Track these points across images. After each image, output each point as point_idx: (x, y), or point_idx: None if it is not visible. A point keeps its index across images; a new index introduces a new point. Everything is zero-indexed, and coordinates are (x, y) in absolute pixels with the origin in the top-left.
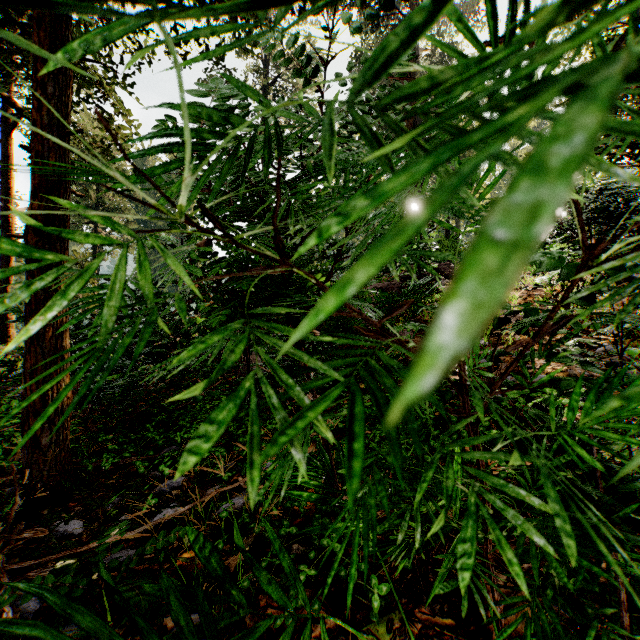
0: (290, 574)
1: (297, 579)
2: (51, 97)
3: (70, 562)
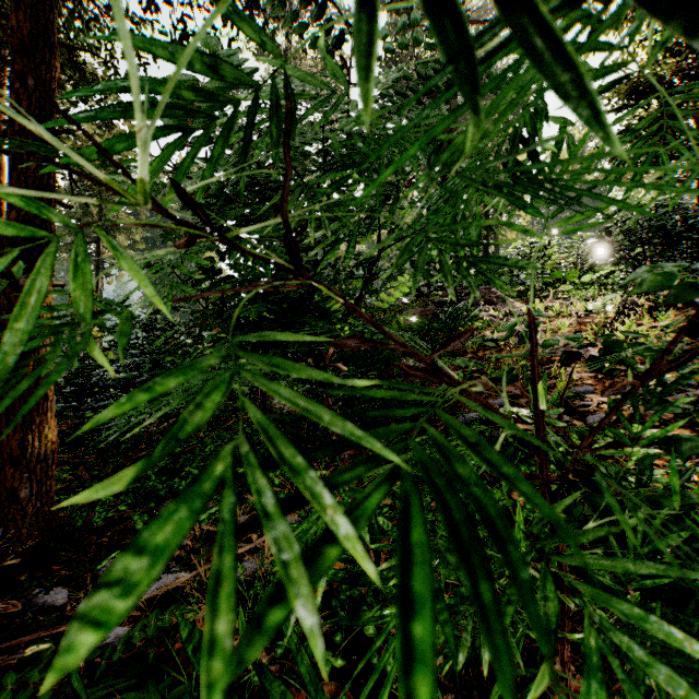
0: (310, 682)
1: (319, 689)
2: (33, 91)
3: (44, 647)
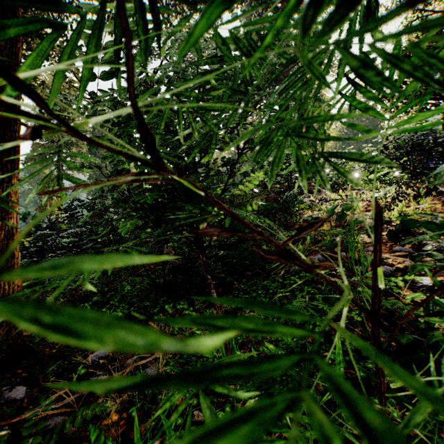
0: None
1: None
2: (4, 48)
3: (3, 433)
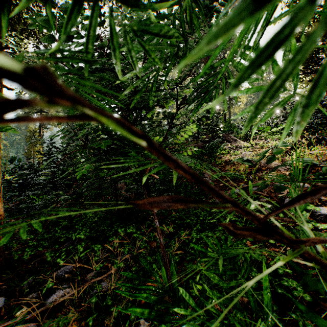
0: None
1: None
2: None
3: None
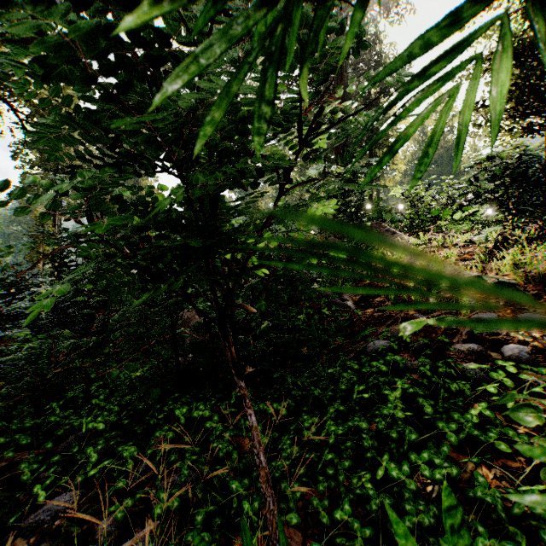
0: None
1: None
2: None
3: None
